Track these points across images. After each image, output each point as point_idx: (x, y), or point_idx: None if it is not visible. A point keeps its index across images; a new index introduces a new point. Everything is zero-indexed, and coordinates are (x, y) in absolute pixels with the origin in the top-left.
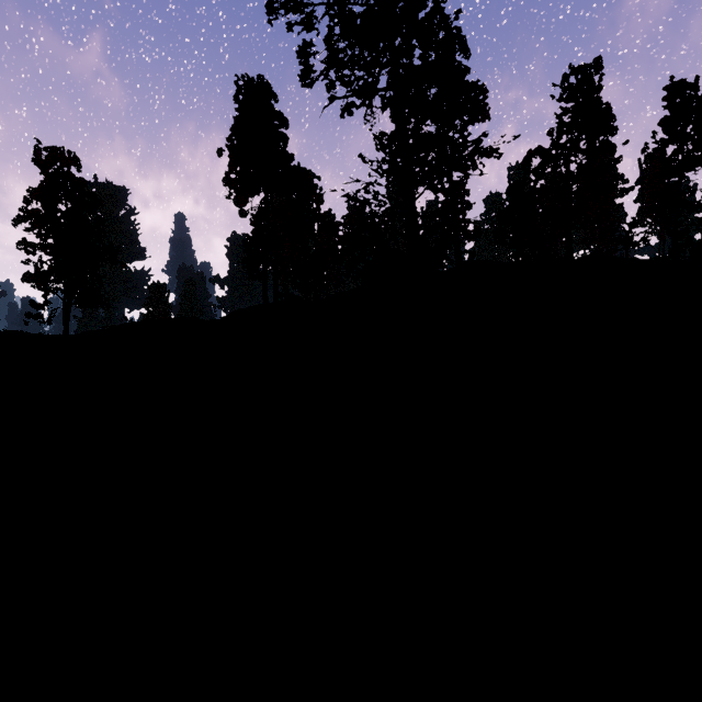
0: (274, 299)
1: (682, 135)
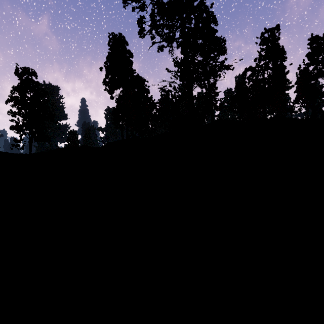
0: (126, 138)
1: (317, 61)
